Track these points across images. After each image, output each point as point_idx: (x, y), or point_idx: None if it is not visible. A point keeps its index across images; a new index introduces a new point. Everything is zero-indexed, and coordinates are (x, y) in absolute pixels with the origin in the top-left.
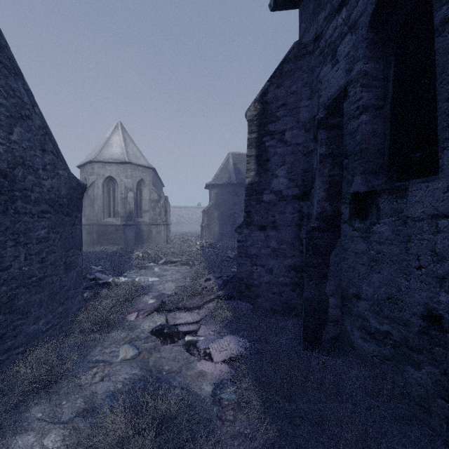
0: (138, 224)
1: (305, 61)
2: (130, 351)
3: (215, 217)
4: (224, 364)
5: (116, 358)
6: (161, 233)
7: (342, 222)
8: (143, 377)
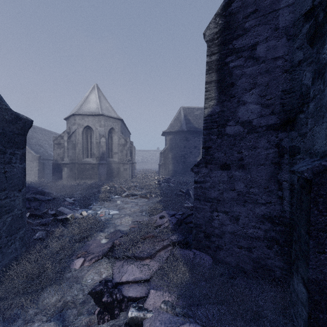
0: (109, 163)
1: None
2: None
3: (169, 157)
4: None
5: None
6: (127, 170)
7: None
8: None
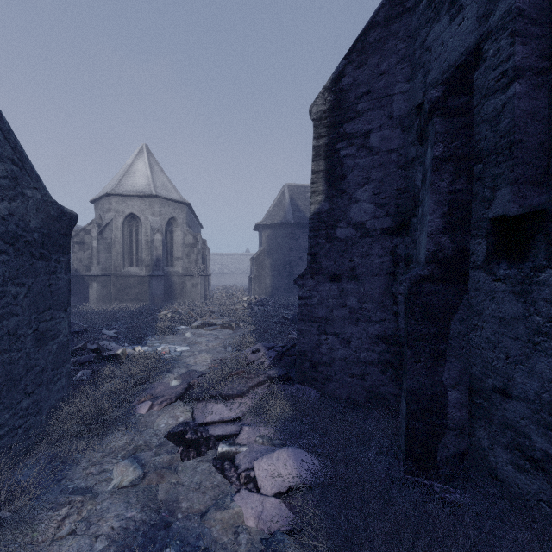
0: (168, 275)
1: (402, 23)
2: (130, 472)
3: (266, 266)
4: (279, 501)
5: (107, 483)
6: (198, 287)
7: (472, 268)
8: (143, 525)
